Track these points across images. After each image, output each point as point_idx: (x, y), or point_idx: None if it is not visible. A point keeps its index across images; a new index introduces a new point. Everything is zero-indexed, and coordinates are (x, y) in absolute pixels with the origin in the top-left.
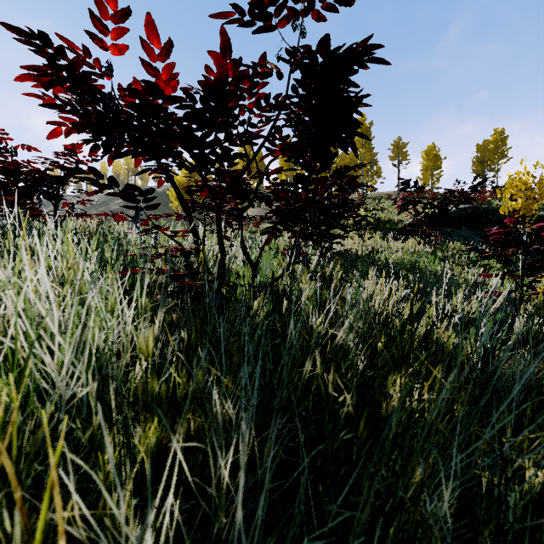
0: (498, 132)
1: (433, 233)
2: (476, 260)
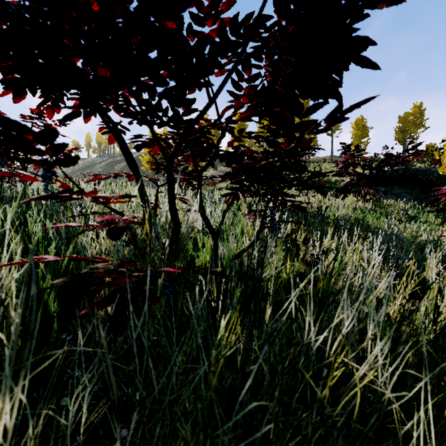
0: (417, 105)
1: (369, 191)
2: (414, 216)
